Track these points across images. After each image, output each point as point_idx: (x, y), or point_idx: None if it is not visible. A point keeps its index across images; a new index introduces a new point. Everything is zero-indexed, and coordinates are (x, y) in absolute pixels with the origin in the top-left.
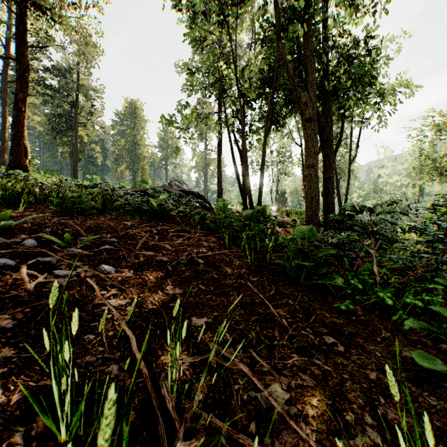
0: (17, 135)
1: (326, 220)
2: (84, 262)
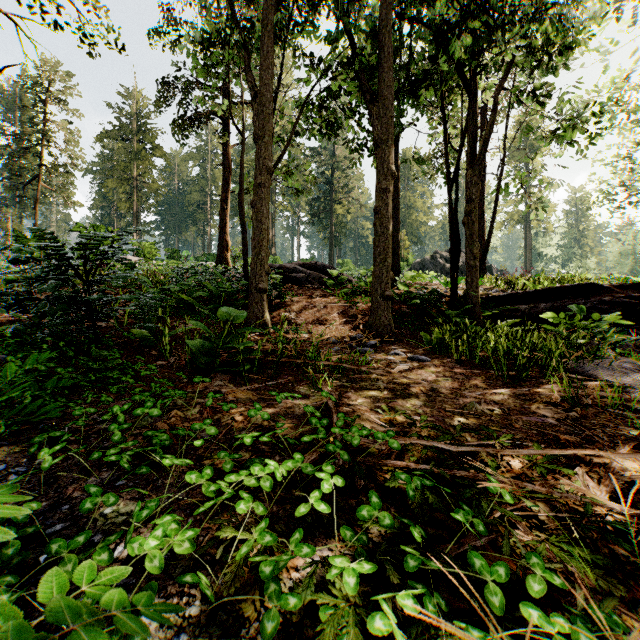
0: (221, 232)
1: (373, 285)
2: None
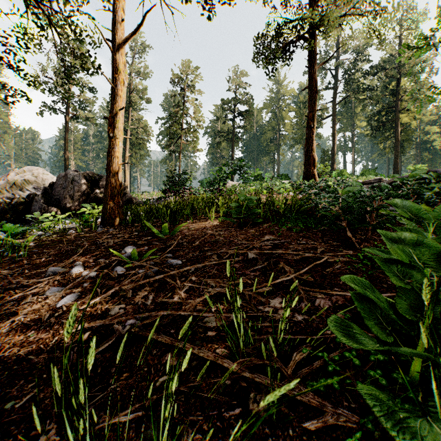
0: (307, 150)
1: None
2: (91, 284)
